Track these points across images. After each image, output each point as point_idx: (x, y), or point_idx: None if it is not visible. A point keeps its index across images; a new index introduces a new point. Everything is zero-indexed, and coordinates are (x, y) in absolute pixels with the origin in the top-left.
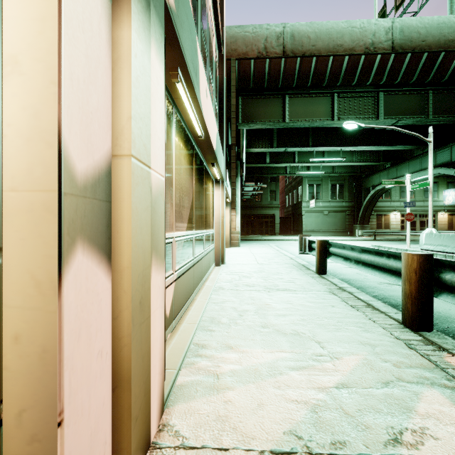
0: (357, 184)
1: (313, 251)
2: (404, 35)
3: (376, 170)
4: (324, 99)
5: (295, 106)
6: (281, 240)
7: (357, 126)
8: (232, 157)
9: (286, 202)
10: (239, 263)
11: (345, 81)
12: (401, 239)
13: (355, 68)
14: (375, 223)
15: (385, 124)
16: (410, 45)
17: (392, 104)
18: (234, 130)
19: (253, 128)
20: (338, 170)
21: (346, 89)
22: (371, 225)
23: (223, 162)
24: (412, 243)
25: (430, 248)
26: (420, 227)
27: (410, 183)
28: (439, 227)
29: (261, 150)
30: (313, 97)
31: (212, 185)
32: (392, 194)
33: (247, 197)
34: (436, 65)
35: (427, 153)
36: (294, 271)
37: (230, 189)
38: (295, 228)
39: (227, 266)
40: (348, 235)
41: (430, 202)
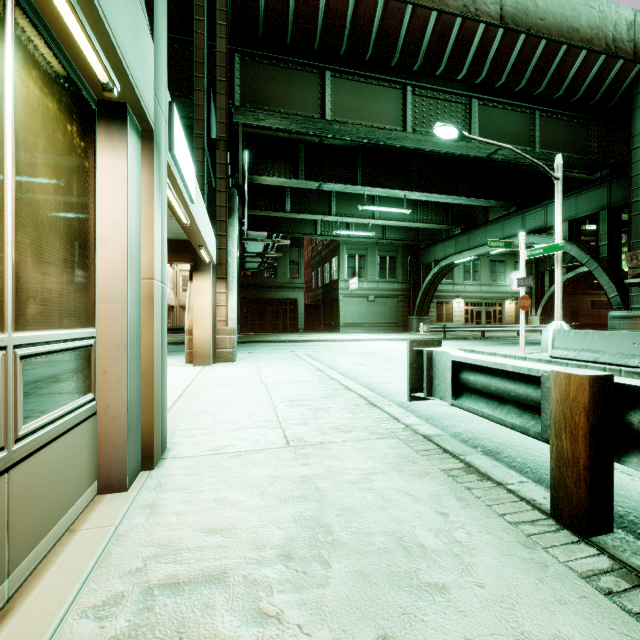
0: (413, 258)
1: (469, 396)
2: (517, 2)
3: (438, 240)
4: (391, 93)
5: (342, 94)
6: (311, 342)
7: (457, 133)
8: (217, 166)
9: (312, 281)
10: (219, 448)
11: (428, 63)
12: (477, 337)
13: (444, 41)
14: (434, 314)
15: (479, 154)
16: (525, 21)
17: (489, 121)
18: (224, 108)
19: (264, 124)
20: (389, 236)
21: (425, 83)
22: (430, 317)
23: (142, 36)
24: (499, 343)
25: (569, 355)
26: (486, 319)
27: (475, 261)
28: (506, 320)
29: (277, 181)
30: (374, 85)
31: (45, 85)
32: (455, 274)
33: (253, 268)
34: (553, 67)
35: (512, 215)
36: (450, 503)
37: (212, 232)
38: (327, 321)
39: (159, 493)
40: (402, 331)
41: (558, 278)
